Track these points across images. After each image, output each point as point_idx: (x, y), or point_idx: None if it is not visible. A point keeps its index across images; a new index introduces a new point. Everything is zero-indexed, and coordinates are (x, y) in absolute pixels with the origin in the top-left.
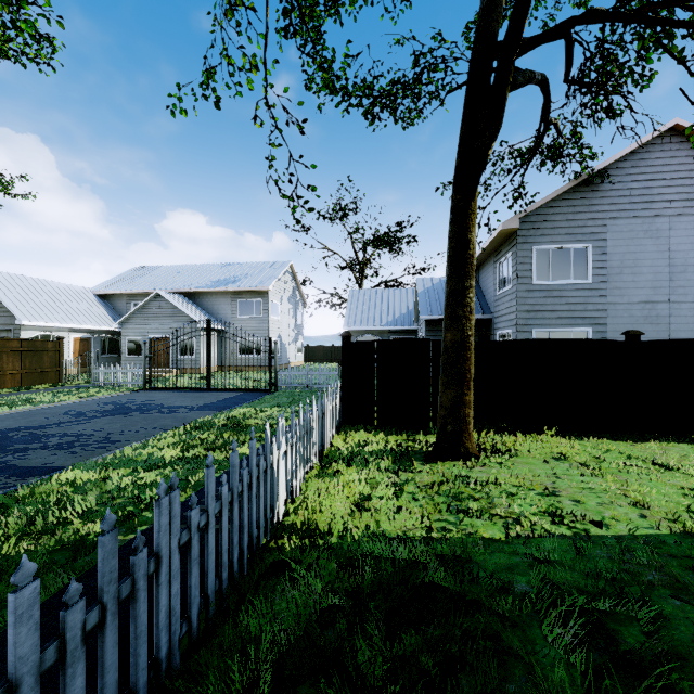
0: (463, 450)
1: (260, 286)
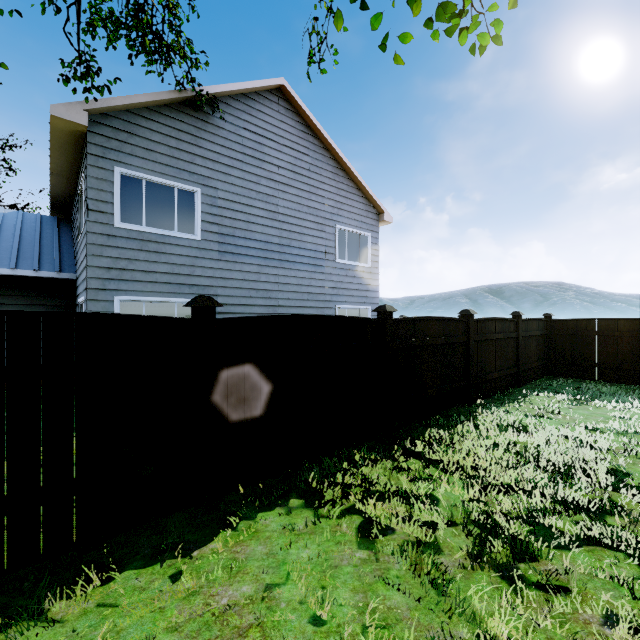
0: None
1: None
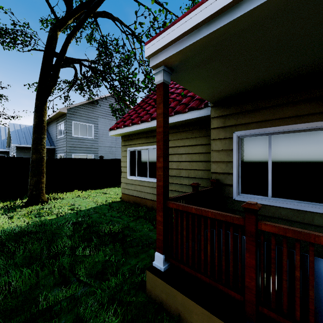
0: (41, 200)
1: None
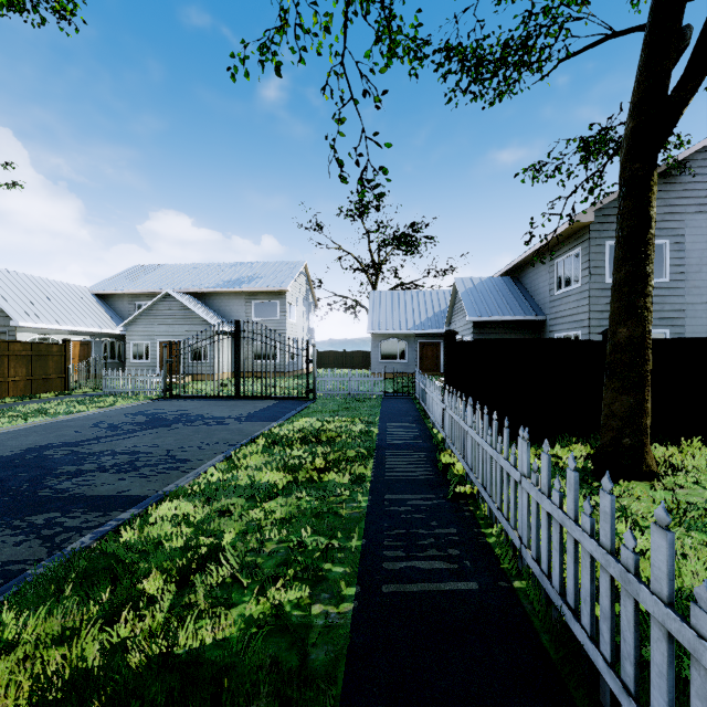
0: (645, 468)
1: (278, 287)
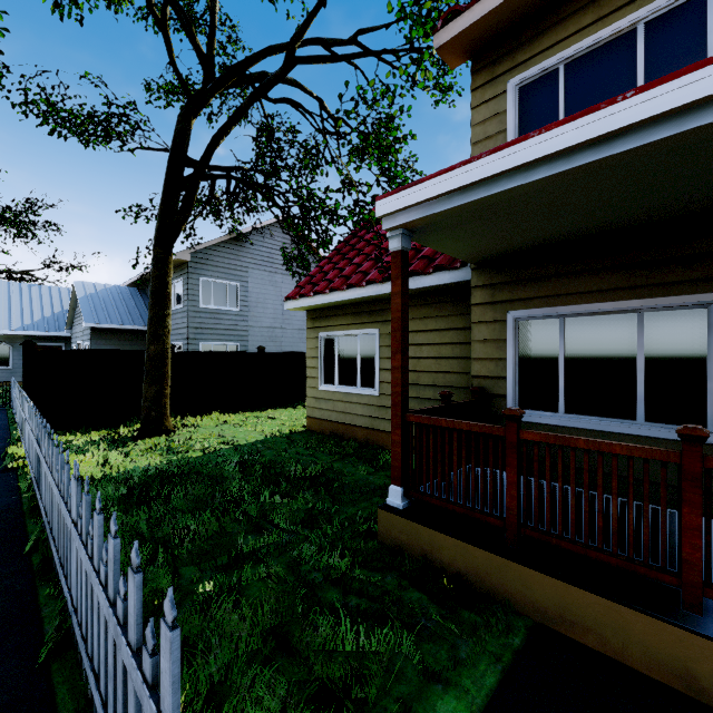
0: (164, 428)
1: None
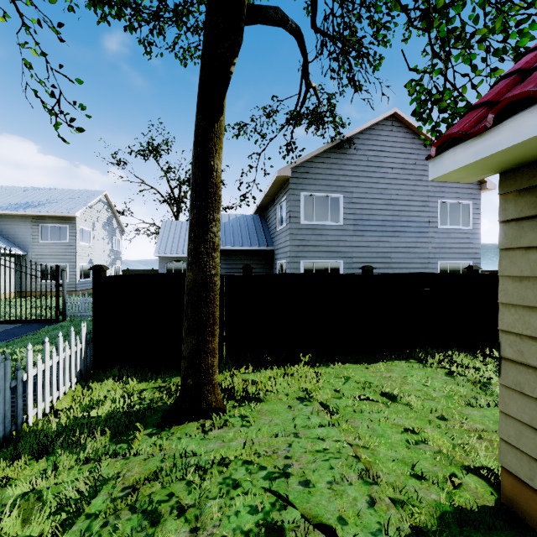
0: (205, 406)
1: (66, 212)
